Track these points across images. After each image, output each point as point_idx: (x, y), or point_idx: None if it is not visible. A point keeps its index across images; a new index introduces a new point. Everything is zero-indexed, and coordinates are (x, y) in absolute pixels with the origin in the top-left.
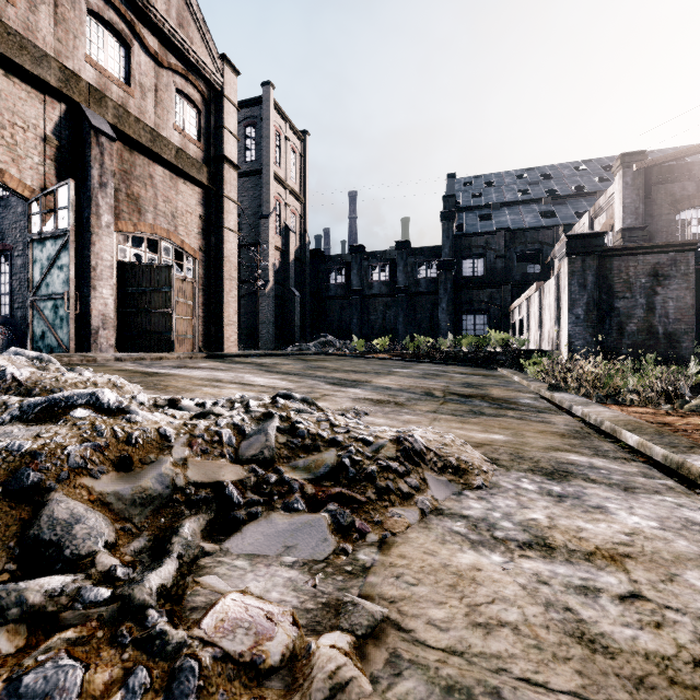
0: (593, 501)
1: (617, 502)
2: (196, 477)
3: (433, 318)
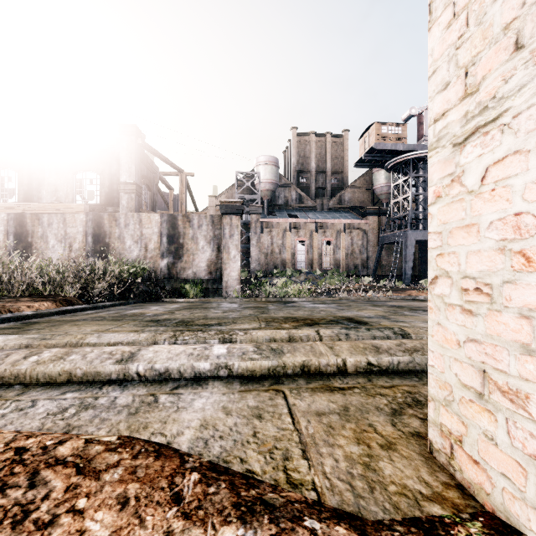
0: None
1: None
2: None
3: None
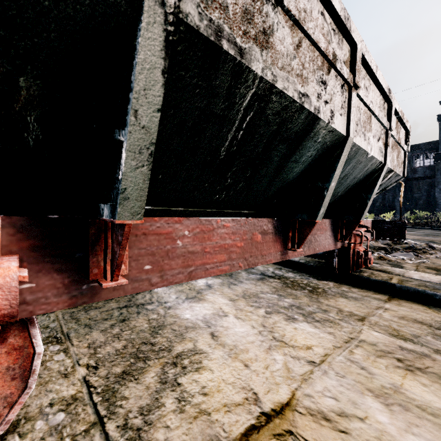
0: None
1: None
2: (376, 245)
3: (430, 196)
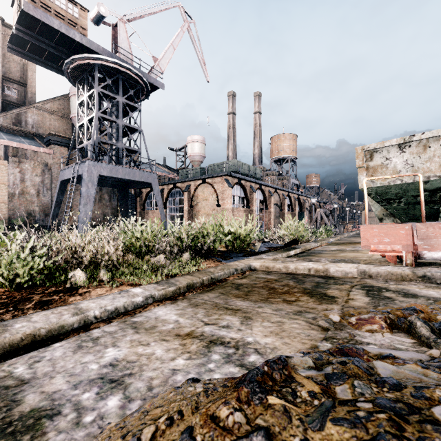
0: (98, 372)
1: (80, 369)
2: None
3: None
